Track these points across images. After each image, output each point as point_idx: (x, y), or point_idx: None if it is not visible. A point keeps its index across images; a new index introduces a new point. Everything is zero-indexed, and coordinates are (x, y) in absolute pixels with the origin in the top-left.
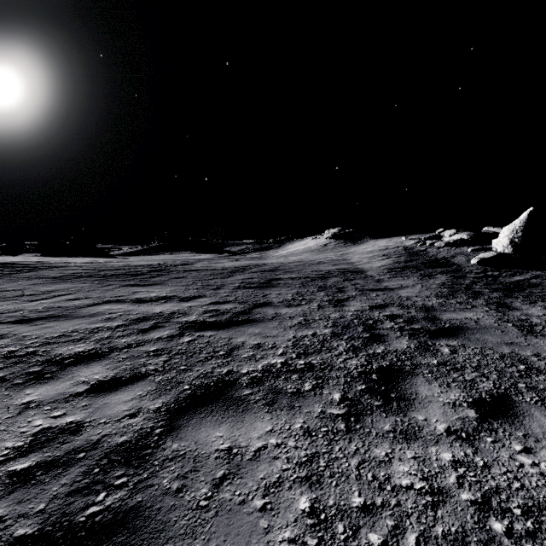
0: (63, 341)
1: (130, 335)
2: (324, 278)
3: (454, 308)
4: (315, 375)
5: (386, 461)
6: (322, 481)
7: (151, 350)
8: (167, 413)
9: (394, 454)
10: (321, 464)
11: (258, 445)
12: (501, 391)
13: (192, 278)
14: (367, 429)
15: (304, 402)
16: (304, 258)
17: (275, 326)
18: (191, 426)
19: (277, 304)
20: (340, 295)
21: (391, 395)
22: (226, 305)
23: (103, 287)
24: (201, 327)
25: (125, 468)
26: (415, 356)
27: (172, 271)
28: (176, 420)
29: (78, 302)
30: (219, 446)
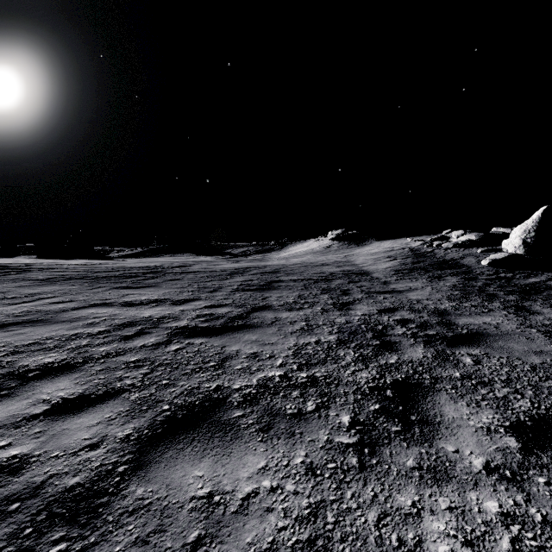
0: (33, 350)
1: (111, 343)
2: (328, 280)
3: (469, 312)
4: (319, 392)
5: (413, 514)
6: (330, 548)
7: (131, 360)
8: (137, 442)
9: (423, 503)
10: (328, 520)
11: (248, 490)
12: (541, 411)
13: (188, 280)
14: (385, 465)
15: (307, 427)
16: (307, 260)
17: (274, 332)
18: (164, 462)
19: (277, 308)
20: (345, 298)
21: (411, 417)
22: (222, 309)
23: (92, 289)
24: (192, 333)
25: (68, 528)
26: (434, 367)
27: (168, 273)
28: (146, 452)
29: (62, 305)
30: (197, 492)
